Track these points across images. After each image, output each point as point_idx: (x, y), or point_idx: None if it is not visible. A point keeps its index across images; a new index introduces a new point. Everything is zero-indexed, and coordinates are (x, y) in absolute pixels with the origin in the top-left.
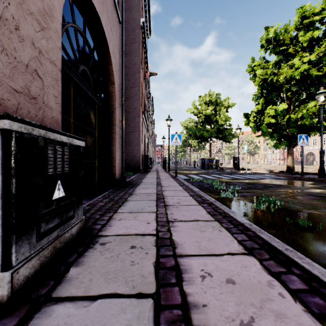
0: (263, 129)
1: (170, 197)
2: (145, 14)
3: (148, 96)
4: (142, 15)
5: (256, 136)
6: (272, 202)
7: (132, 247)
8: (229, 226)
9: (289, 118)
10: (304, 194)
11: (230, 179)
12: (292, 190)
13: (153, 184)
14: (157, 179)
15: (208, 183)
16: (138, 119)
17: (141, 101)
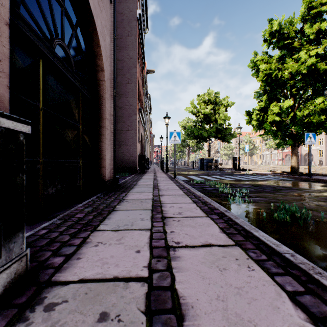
0: (267, 127)
1: (169, 205)
2: (142, 7)
3: (146, 93)
4: (138, 8)
5: (259, 135)
6: (298, 212)
7: (101, 317)
8: (261, 258)
9: (293, 116)
10: (324, 198)
11: (233, 180)
12: (307, 193)
13: (149, 187)
14: (154, 181)
15: (210, 185)
16: (134, 117)
17: (137, 97)
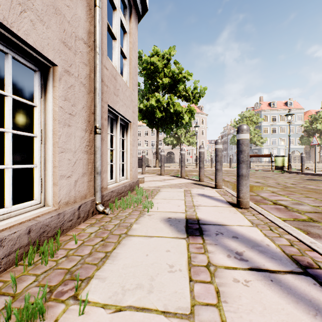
0: None
1: None
2: None
3: None
4: None
5: None
6: None
7: None
8: None
9: None
10: None
11: None
12: None
13: None
14: None
15: None
16: None
17: None
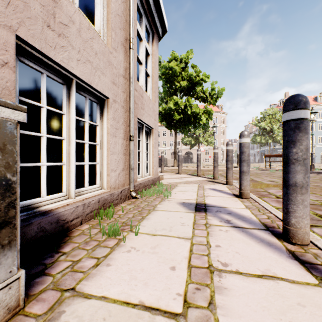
0: None
1: None
2: None
3: None
4: None
5: None
6: None
7: None
8: None
9: None
10: None
11: None
12: None
13: None
14: None
15: None
16: None
17: None
